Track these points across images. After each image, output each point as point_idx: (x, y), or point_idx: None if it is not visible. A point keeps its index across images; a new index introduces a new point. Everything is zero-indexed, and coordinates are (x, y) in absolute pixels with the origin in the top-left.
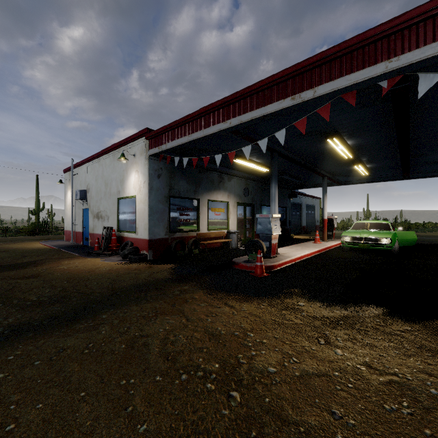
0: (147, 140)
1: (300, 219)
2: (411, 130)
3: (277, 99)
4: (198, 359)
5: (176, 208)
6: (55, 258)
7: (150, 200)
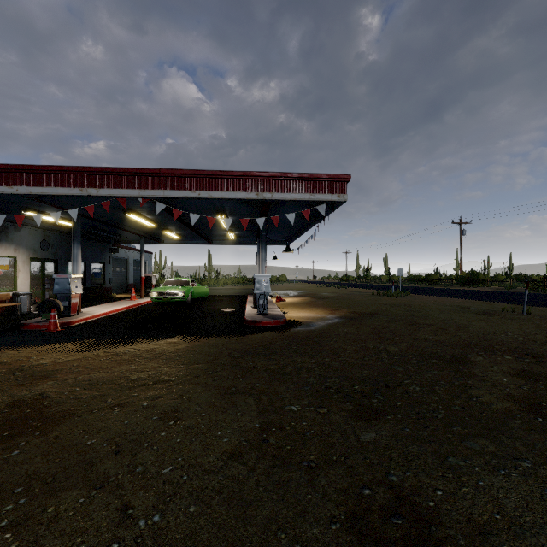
0: None
1: (127, 276)
2: (187, 217)
3: (68, 186)
4: None
5: None
6: None
7: None
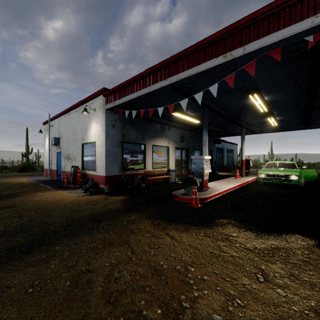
0: (104, 97)
1: (223, 160)
2: (319, 87)
3: (210, 58)
4: (140, 302)
5: (127, 151)
6: (32, 190)
7: (107, 145)
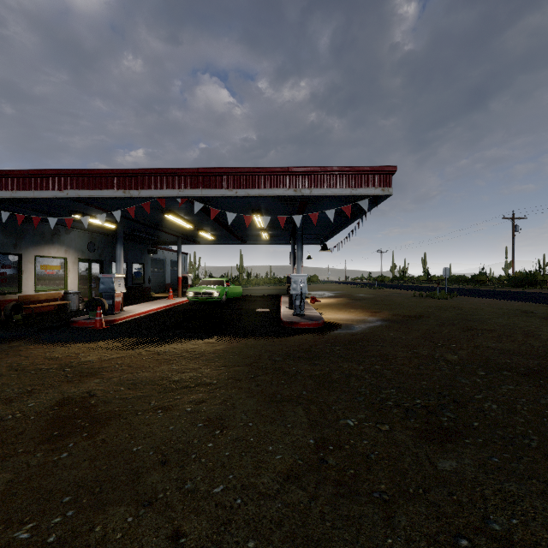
0: None
1: (164, 276)
2: (222, 217)
3: (112, 188)
4: (42, 367)
5: None
6: None
7: None
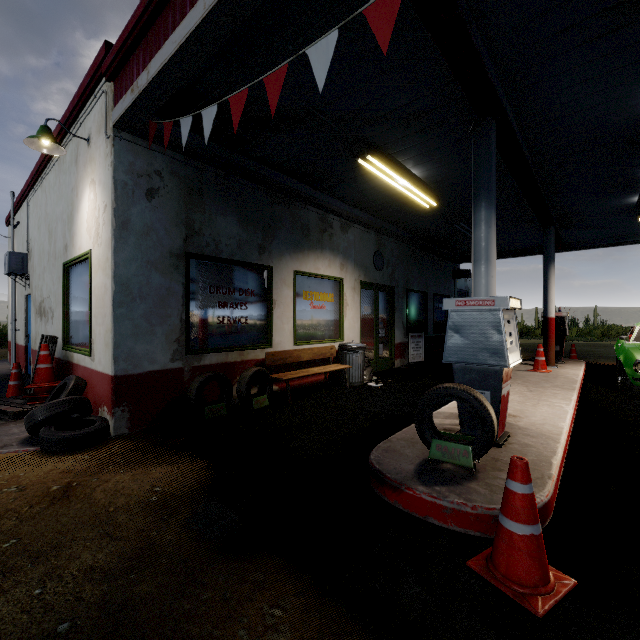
0: (109, 82)
1: None
2: None
3: None
4: None
5: (207, 287)
6: None
7: (121, 261)
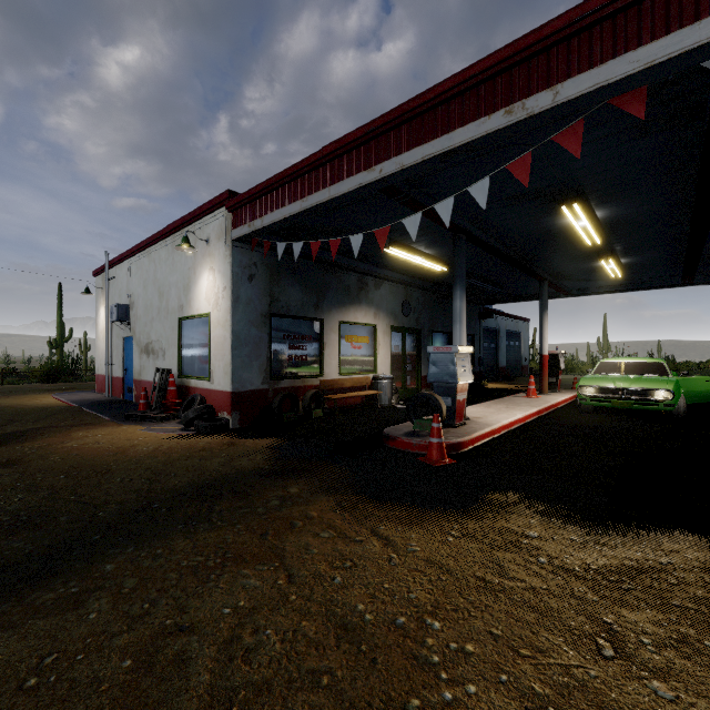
0: (229, 213)
1: (497, 355)
2: None
3: (475, 116)
4: None
5: (282, 335)
6: (65, 425)
7: (235, 322)
